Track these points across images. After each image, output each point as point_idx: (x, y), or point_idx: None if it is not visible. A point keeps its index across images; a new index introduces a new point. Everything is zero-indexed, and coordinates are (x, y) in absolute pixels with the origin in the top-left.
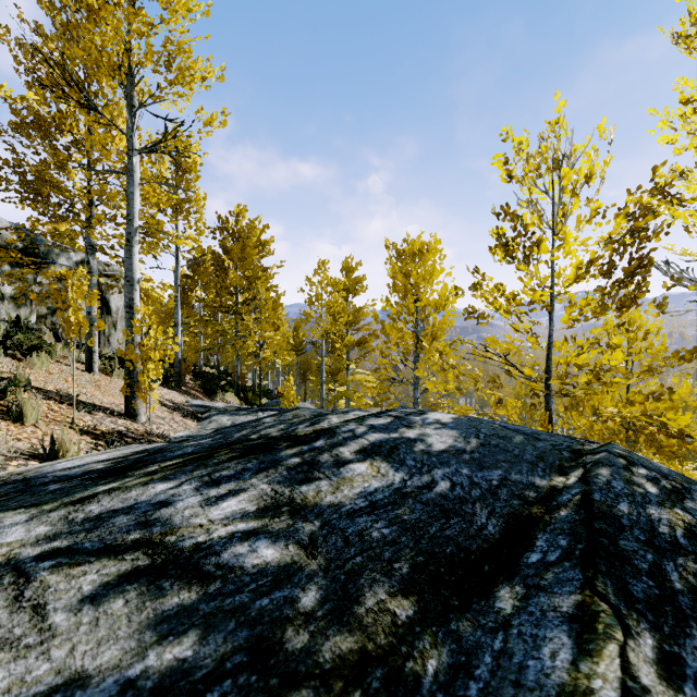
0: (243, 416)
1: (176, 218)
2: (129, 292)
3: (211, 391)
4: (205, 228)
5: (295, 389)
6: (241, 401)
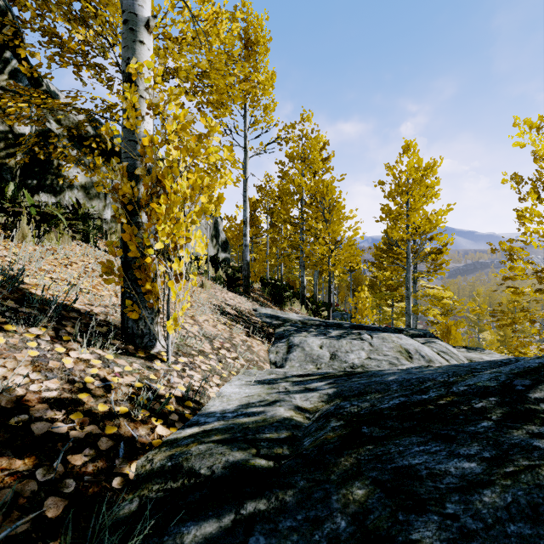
0: (343, 340)
1: (244, 99)
2: (125, 46)
3: (280, 299)
4: (274, 105)
5: (370, 301)
6: (309, 312)
